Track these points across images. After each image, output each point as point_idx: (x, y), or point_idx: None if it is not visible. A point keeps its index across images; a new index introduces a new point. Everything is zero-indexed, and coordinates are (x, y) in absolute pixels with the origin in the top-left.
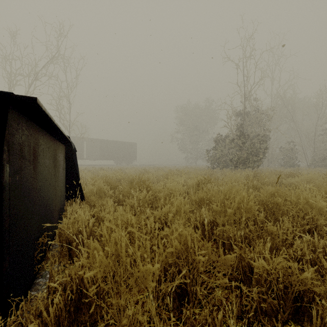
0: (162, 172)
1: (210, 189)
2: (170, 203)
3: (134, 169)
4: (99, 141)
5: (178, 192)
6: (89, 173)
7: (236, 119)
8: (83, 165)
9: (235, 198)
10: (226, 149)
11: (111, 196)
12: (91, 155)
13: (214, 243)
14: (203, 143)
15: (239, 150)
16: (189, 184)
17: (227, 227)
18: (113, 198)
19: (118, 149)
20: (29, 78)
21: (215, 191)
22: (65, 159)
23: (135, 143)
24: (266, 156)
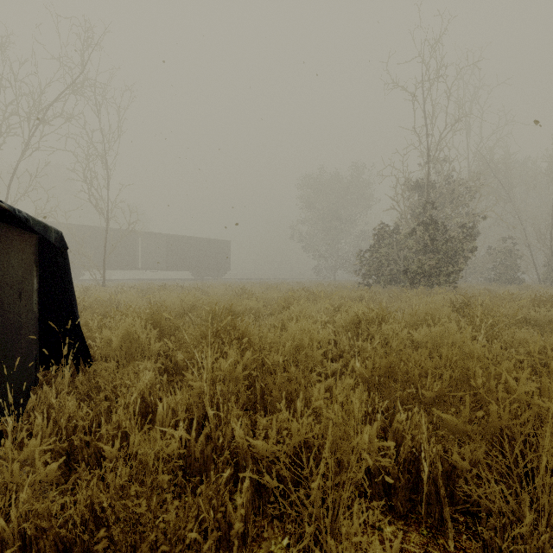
0: (277, 293)
1: (389, 337)
2: (303, 393)
3: (223, 287)
4: (166, 237)
5: (319, 351)
6: (113, 300)
7: (413, 195)
8: (137, 280)
9: (490, 379)
10: (392, 251)
11: (161, 353)
12: (152, 261)
13: (455, 548)
14: (347, 242)
15: (418, 252)
16: (337, 323)
17: (528, 520)
18: (161, 360)
19: (198, 252)
20: (29, 119)
21: (402, 344)
22: (40, 267)
23: (229, 242)
24: (465, 264)
